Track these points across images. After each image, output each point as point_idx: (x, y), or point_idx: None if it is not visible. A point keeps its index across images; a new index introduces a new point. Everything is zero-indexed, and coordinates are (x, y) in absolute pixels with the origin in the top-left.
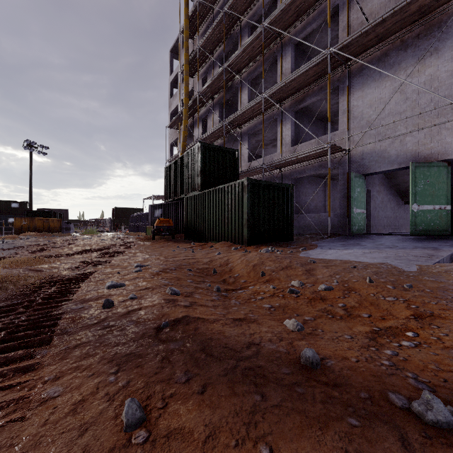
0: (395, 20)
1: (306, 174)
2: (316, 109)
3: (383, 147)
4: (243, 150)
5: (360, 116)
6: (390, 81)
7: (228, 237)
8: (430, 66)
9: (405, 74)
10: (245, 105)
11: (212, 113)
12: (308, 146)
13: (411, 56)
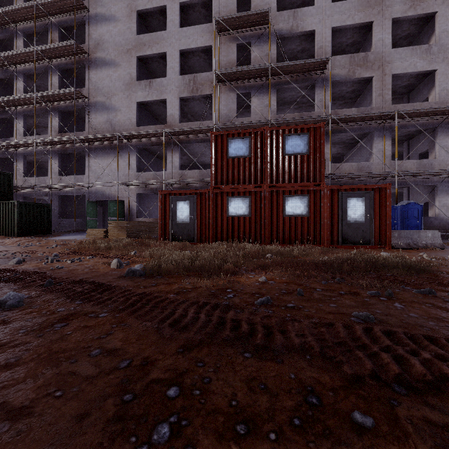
0: (103, 138)
1: (68, 195)
2: (79, 154)
3: (104, 189)
4: (20, 167)
5: (95, 171)
6: (106, 160)
7: (3, 233)
8: (119, 161)
9: (111, 160)
10: (22, 133)
11: None
12: (70, 178)
13: (113, 153)
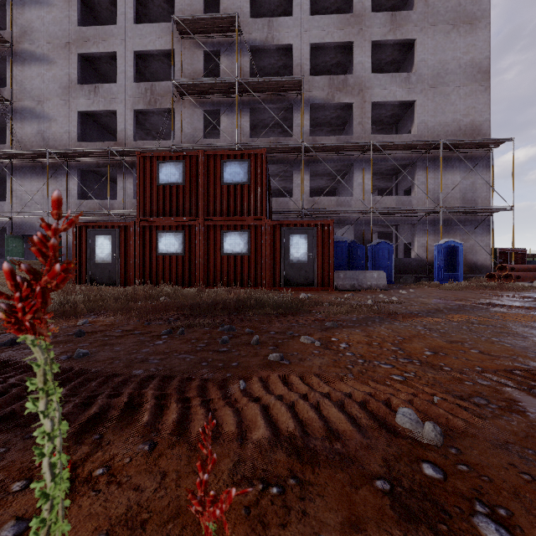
0: (30, 154)
1: None
2: (3, 173)
3: (33, 221)
4: None
5: (21, 197)
6: (37, 183)
7: None
8: (54, 185)
9: (44, 183)
10: None
11: None
12: None
13: (46, 174)
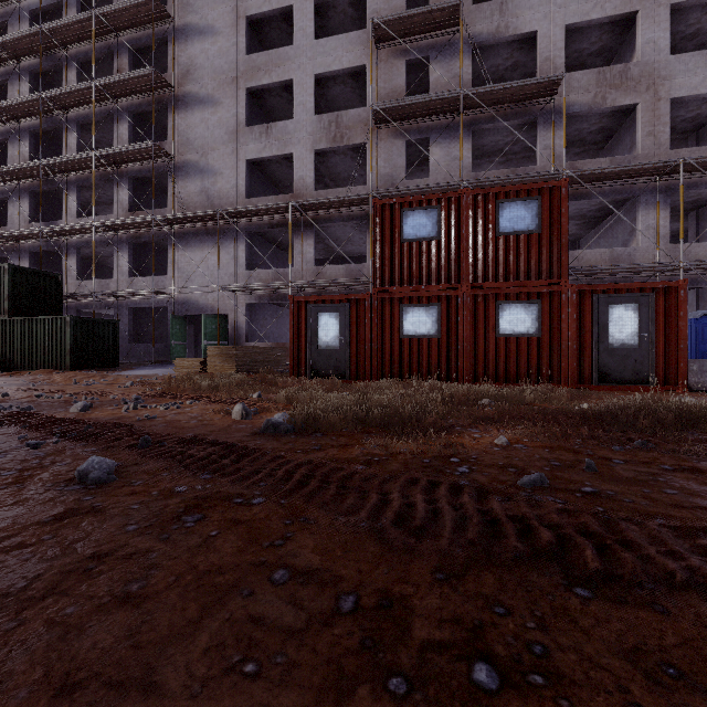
0: (196, 217)
1: (143, 307)
2: (158, 243)
3: (197, 297)
4: (71, 265)
5: (183, 270)
6: (200, 251)
7: (49, 365)
8: (220, 253)
9: (208, 251)
10: (74, 213)
11: (18, 199)
12: (145, 281)
13: (211, 241)
